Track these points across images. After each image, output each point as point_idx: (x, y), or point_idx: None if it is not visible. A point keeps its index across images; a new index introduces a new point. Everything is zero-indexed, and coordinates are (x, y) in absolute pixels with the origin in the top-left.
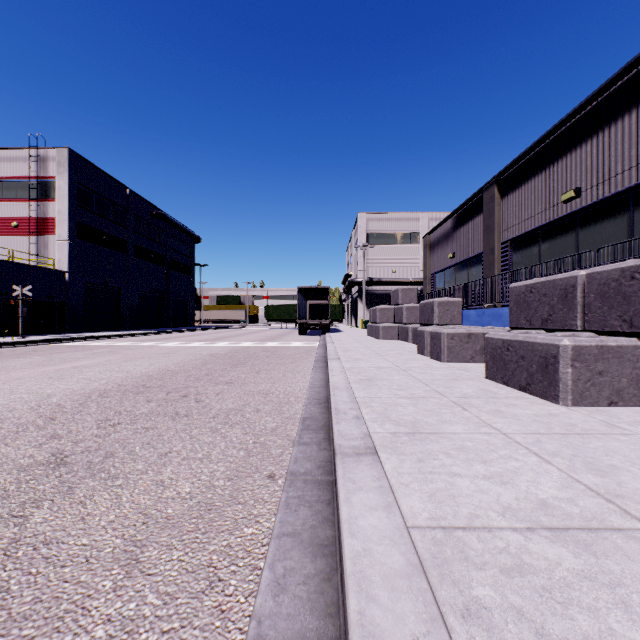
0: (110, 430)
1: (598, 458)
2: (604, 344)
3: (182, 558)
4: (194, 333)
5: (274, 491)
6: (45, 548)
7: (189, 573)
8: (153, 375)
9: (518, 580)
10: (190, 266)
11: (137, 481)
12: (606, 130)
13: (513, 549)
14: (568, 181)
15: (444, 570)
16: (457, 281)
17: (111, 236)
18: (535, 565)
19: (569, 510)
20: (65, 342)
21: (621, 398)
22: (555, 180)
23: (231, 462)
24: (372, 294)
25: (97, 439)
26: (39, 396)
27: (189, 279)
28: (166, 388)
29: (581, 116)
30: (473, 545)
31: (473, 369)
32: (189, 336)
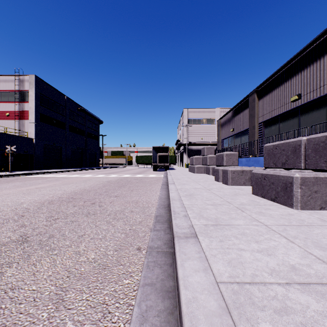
0: (53, 222)
1: (319, 240)
2: (318, 176)
3: (88, 298)
4: (99, 170)
5: (140, 257)
6: (11, 292)
7: (92, 308)
8: (77, 192)
9: (285, 318)
10: (97, 136)
11: (65, 251)
12: (315, 63)
13: (280, 297)
14: (294, 91)
15: (241, 311)
16: (235, 143)
17: (57, 120)
18: (294, 307)
19: (308, 271)
20: (33, 175)
21: (326, 205)
22: (287, 90)
23: (117, 240)
24: (191, 150)
25: (45, 227)
26: (17, 203)
27: (97, 142)
28: (84, 199)
29: (301, 56)
30: (256, 294)
31: (245, 189)
32: (97, 171)
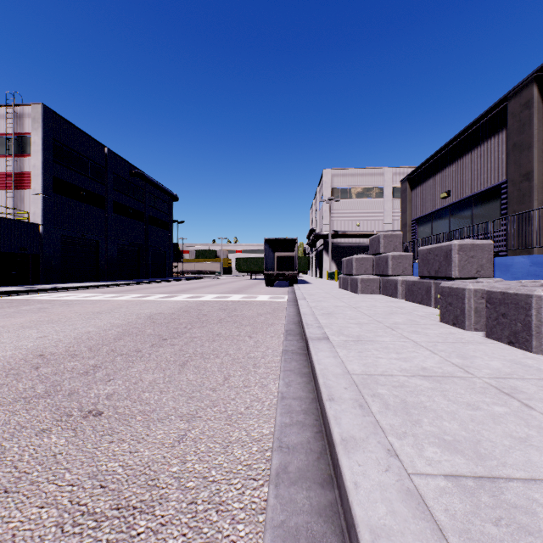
0: None
1: None
2: None
3: None
4: (166, 284)
5: None
6: None
7: None
8: None
9: None
10: (168, 222)
11: None
12: None
13: None
14: None
15: None
16: (453, 225)
17: (89, 192)
18: None
19: None
20: (19, 294)
21: None
22: None
23: None
24: (337, 246)
25: None
26: None
27: (167, 234)
28: None
29: None
30: None
31: None
32: (157, 287)
